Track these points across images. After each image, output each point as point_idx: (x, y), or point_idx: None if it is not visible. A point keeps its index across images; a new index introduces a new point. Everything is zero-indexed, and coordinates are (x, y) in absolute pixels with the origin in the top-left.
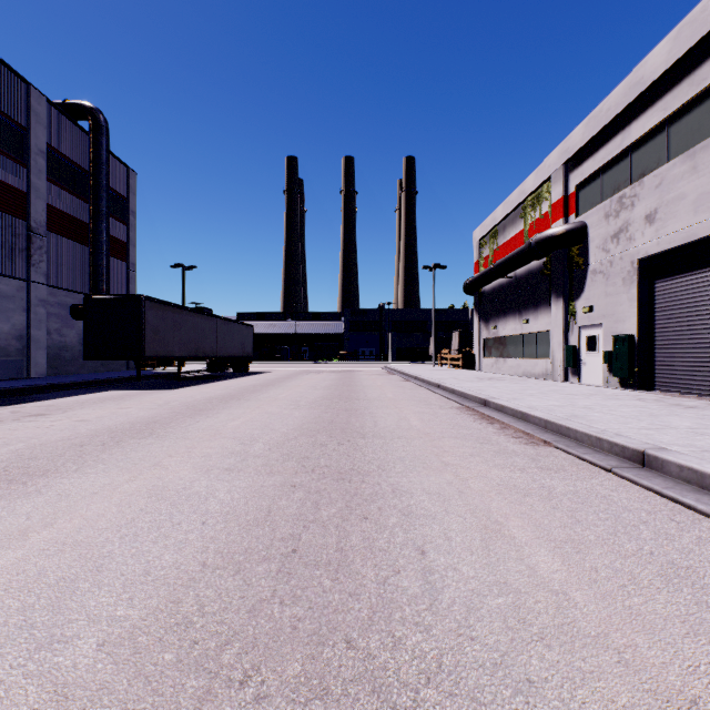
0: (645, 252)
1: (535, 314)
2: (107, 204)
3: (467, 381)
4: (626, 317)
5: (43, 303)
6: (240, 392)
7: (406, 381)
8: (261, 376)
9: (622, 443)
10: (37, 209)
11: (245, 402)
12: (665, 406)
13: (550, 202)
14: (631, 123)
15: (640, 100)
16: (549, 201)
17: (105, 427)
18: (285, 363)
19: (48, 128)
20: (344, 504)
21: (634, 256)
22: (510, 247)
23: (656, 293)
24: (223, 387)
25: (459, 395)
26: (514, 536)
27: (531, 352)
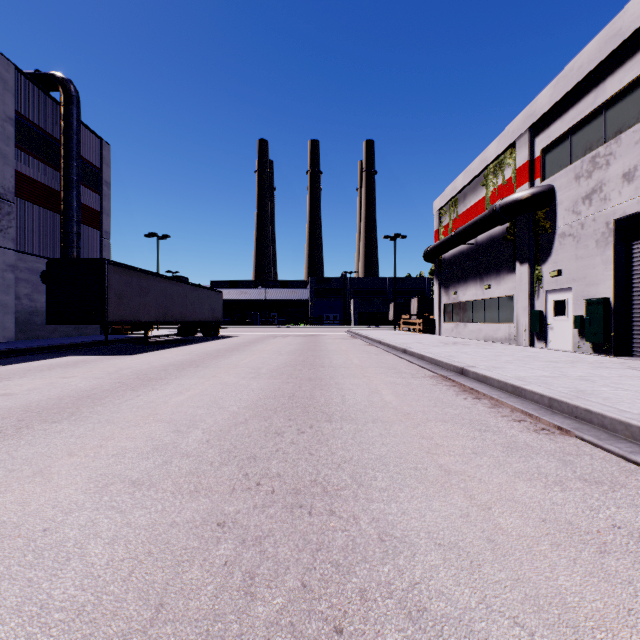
0: (622, 212)
1: (497, 279)
2: (77, 172)
3: (433, 345)
4: (600, 281)
5: (12, 268)
6: (201, 357)
7: (370, 345)
8: (228, 340)
9: None
10: (5, 175)
11: (203, 369)
12: None
13: (514, 167)
14: (606, 79)
15: (617, 54)
16: (513, 166)
17: (24, 404)
18: (255, 327)
19: (17, 96)
20: (299, 578)
21: (609, 217)
22: (471, 215)
23: (634, 255)
24: (187, 352)
25: (429, 361)
26: None
27: (493, 316)
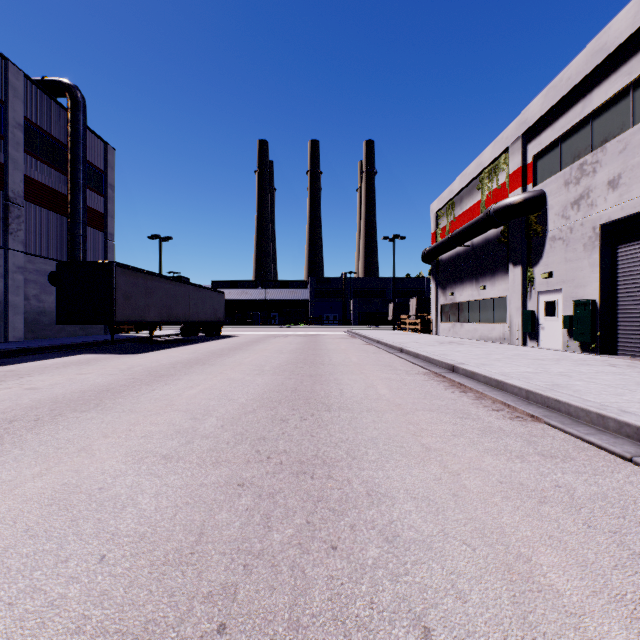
0: (607, 217)
1: (492, 281)
2: (84, 176)
3: (429, 344)
4: (587, 282)
5: (21, 270)
6: (207, 356)
7: (369, 344)
8: (231, 340)
9: (637, 423)
10: (14, 179)
11: (209, 366)
12: None
13: (508, 172)
14: (593, 90)
15: (602, 67)
16: (507, 171)
17: (52, 397)
18: (256, 327)
19: (26, 102)
20: (304, 518)
21: (595, 222)
22: (467, 218)
23: (619, 258)
24: (192, 351)
25: (424, 359)
26: (557, 589)
27: (488, 317)
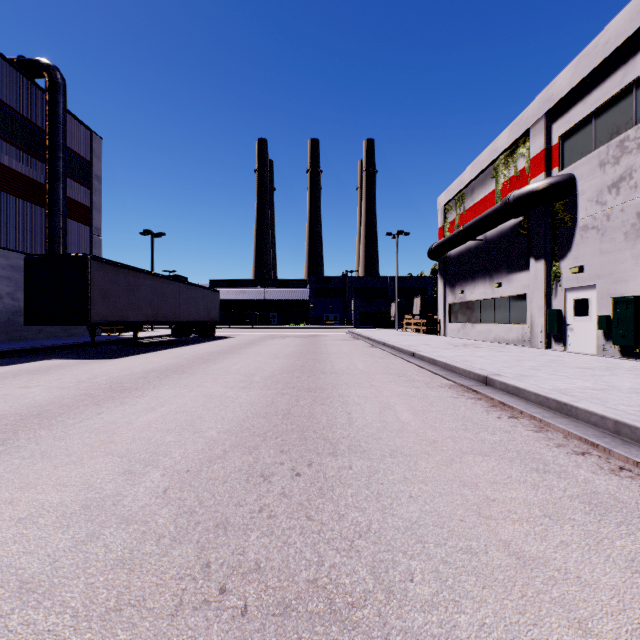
0: None
1: (509, 277)
2: (64, 164)
3: (442, 348)
4: (629, 277)
5: None
6: (190, 361)
7: (374, 347)
8: (224, 341)
9: None
10: None
11: (188, 376)
12: None
13: (528, 157)
14: (637, 54)
15: None
16: (527, 156)
17: None
18: (254, 327)
19: None
20: None
21: None
22: (479, 210)
23: None
24: (176, 355)
25: (443, 367)
26: None
27: (504, 317)
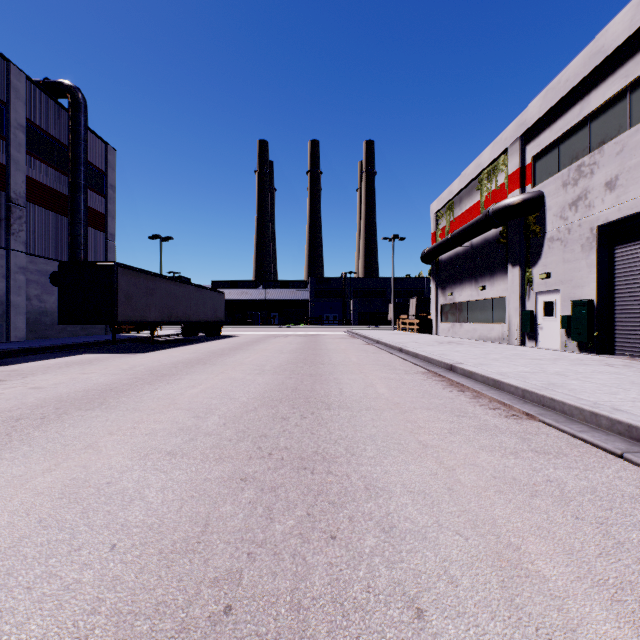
0: (605, 218)
1: (491, 281)
2: (85, 177)
3: (428, 344)
4: (585, 283)
5: (23, 270)
6: (207, 355)
7: (368, 344)
8: (231, 340)
9: (628, 421)
10: (16, 180)
11: (210, 366)
12: (639, 372)
13: (507, 173)
14: (590, 93)
15: (600, 69)
16: (505, 172)
17: (56, 396)
18: (256, 327)
19: (28, 104)
20: (305, 510)
21: (593, 223)
22: (467, 218)
23: (616, 259)
24: (192, 351)
25: (423, 359)
26: (543, 575)
27: (487, 317)
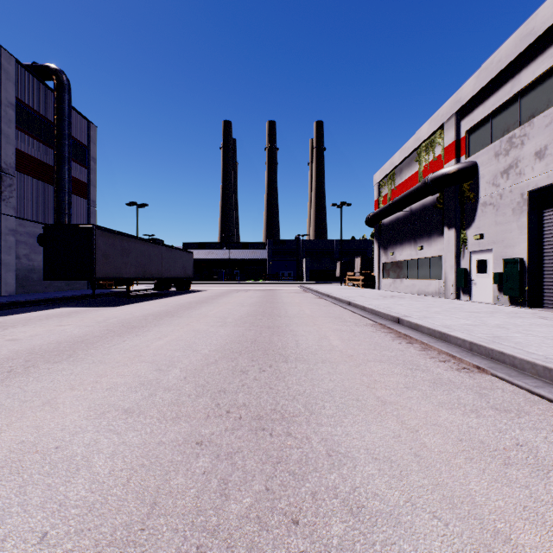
0: (534, 184)
1: (428, 242)
2: (68, 150)
3: (373, 298)
4: (515, 243)
5: (13, 232)
6: (176, 308)
7: (320, 298)
8: (198, 294)
9: None
10: (7, 152)
11: (177, 318)
12: None
13: (443, 146)
14: (521, 71)
15: (530, 50)
16: (442, 145)
17: (29, 348)
18: (221, 283)
19: (17, 84)
20: (263, 484)
21: (523, 189)
22: (406, 186)
23: (545, 221)
24: (163, 304)
25: (370, 312)
26: None
27: (425, 274)
